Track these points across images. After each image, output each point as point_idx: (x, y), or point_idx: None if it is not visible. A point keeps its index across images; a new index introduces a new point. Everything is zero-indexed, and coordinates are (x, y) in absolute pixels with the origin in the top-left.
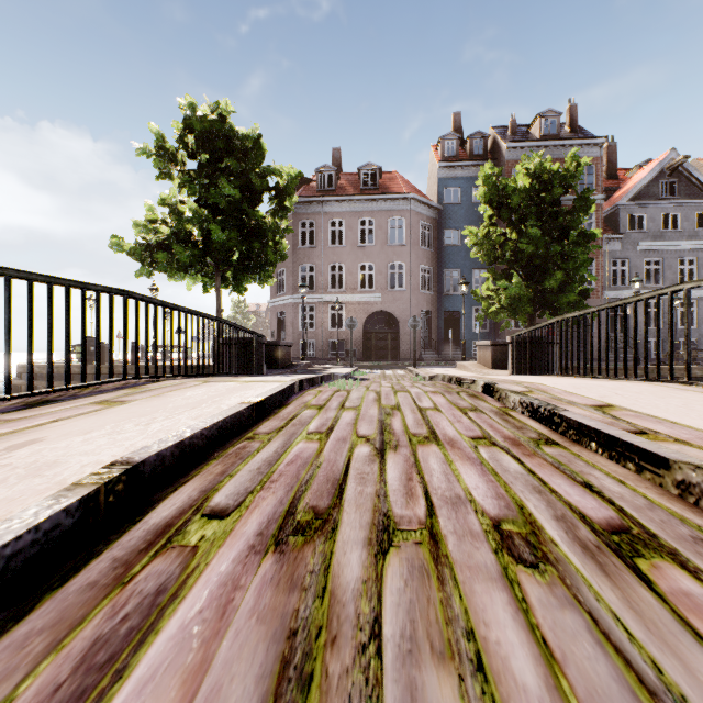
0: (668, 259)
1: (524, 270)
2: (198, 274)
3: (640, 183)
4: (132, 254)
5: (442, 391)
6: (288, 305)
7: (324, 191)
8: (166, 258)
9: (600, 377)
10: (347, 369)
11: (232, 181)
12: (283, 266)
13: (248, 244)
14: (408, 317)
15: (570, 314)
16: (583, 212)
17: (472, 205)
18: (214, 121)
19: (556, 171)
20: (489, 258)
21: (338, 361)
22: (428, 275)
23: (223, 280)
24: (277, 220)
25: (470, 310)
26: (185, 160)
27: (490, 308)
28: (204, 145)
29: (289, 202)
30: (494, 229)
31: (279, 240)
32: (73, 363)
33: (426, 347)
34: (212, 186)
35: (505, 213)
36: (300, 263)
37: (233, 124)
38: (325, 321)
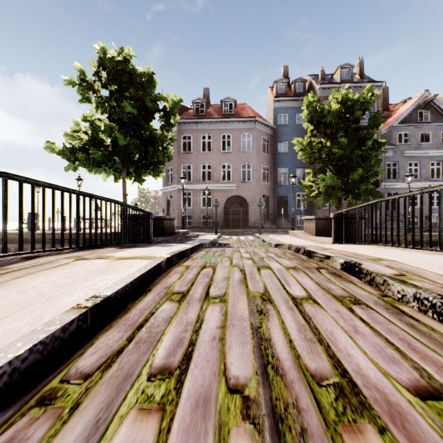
0: (423, 162)
1: (335, 167)
2: (110, 169)
3: (406, 112)
4: (60, 154)
5: (301, 267)
6: (174, 192)
7: (198, 116)
8: (85, 157)
9: (423, 248)
10: (213, 236)
11: (132, 104)
12: (171, 165)
13: (144, 148)
14: (253, 200)
15: (391, 197)
16: (375, 128)
17: (296, 126)
18: (120, 62)
19: (356, 100)
20: (310, 159)
21: (207, 229)
22: (267, 172)
23: (127, 174)
24: (165, 132)
25: (294, 195)
26: (100, 89)
27: (311, 193)
28: (113, 79)
29: (173, 120)
30: (314, 139)
31: (166, 146)
32: (24, 230)
33: (266, 219)
34: (117, 106)
35: (322, 128)
36: (182, 163)
37: (134, 65)
38: (199, 202)
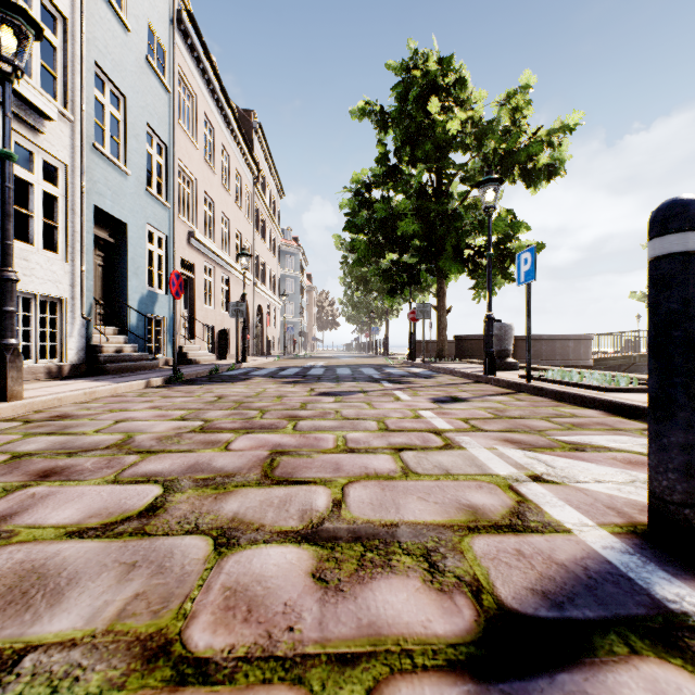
0: None
1: None
2: None
3: None
4: (638, 300)
5: None
6: None
7: None
8: None
9: None
10: None
11: None
12: None
13: None
14: None
15: None
16: None
17: None
18: None
19: None
20: None
21: None
22: None
23: None
24: None
25: None
26: None
27: None
28: None
29: None
30: None
31: None
32: None
33: None
34: None
35: None
36: None
37: None
38: None
